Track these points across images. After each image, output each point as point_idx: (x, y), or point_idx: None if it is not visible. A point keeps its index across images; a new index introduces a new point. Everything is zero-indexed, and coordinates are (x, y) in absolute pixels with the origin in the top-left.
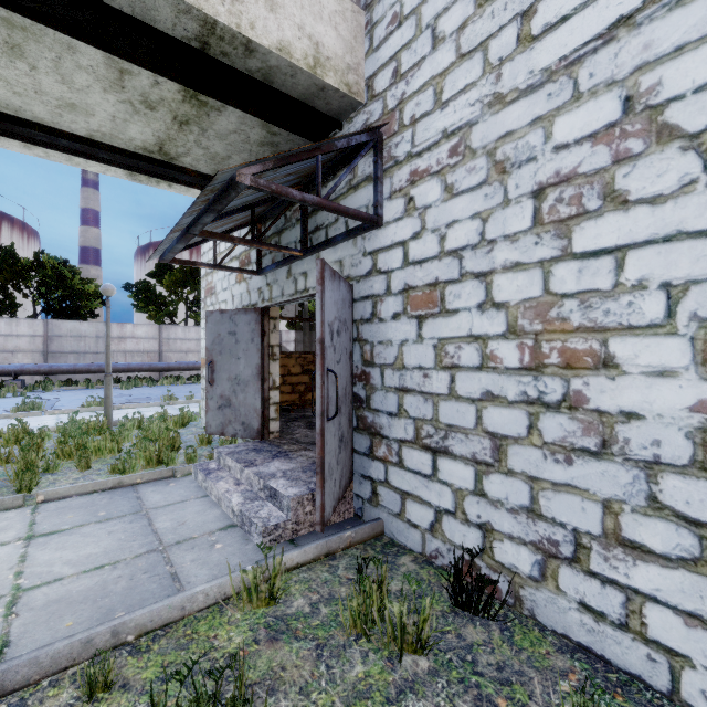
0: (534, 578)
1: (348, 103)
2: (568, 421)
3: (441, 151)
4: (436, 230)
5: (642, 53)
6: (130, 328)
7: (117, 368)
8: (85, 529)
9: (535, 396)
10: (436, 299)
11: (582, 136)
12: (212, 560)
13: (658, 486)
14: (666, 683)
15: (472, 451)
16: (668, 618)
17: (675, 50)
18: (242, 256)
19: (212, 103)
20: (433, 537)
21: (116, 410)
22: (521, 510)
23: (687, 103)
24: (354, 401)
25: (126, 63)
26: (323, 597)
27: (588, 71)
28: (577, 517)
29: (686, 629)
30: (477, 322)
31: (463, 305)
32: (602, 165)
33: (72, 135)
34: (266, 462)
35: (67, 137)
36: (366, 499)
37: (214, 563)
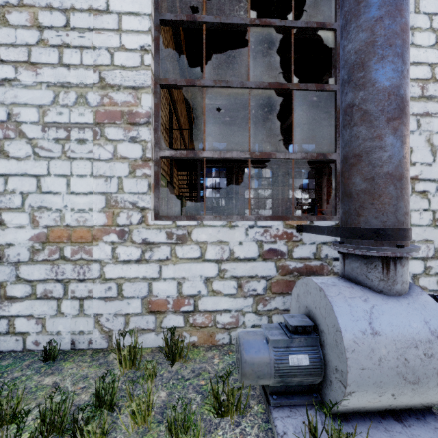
0: None
1: None
2: None
3: None
4: None
5: (14, 98)
6: None
7: None
8: None
9: None
10: None
11: None
12: None
13: (20, 271)
14: (22, 346)
15: None
16: (23, 320)
17: (25, 104)
18: None
19: None
20: None
21: None
22: None
23: (28, 126)
24: None
25: None
26: None
27: None
28: None
29: (28, 322)
30: None
31: None
32: None
33: None
34: None
35: None
36: None
37: None
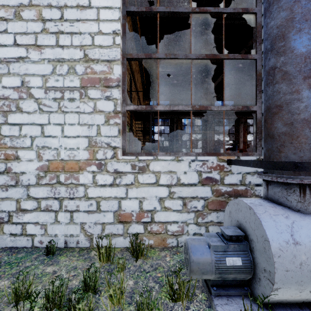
0: None
1: None
2: (7, 177)
3: None
4: None
5: (26, 70)
6: None
7: None
8: None
9: None
10: None
11: (11, 86)
12: None
13: (29, 191)
14: (31, 244)
15: None
16: (32, 226)
17: (33, 74)
18: None
19: None
20: None
21: None
22: None
23: (35, 90)
24: None
25: None
26: None
27: (12, 67)
28: (9, 207)
29: (35, 227)
30: None
31: None
32: (16, 98)
33: None
34: None
35: None
36: None
37: None
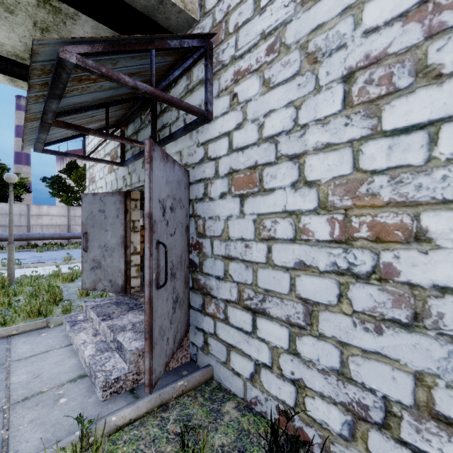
0: (344, 437)
1: (184, 19)
2: (378, 292)
3: (259, 51)
4: (256, 120)
5: None
6: (46, 208)
7: (34, 237)
8: None
9: (345, 267)
10: (256, 180)
11: (393, 17)
12: (50, 419)
13: None
14: None
15: (286, 314)
16: None
17: None
18: (112, 153)
19: (65, 10)
20: (253, 386)
21: (25, 268)
22: (332, 372)
23: None
24: (190, 266)
25: None
26: None
27: None
28: (387, 385)
29: None
30: (291, 199)
31: (278, 184)
32: (414, 42)
33: None
34: (122, 314)
35: None
36: (199, 347)
37: (51, 423)
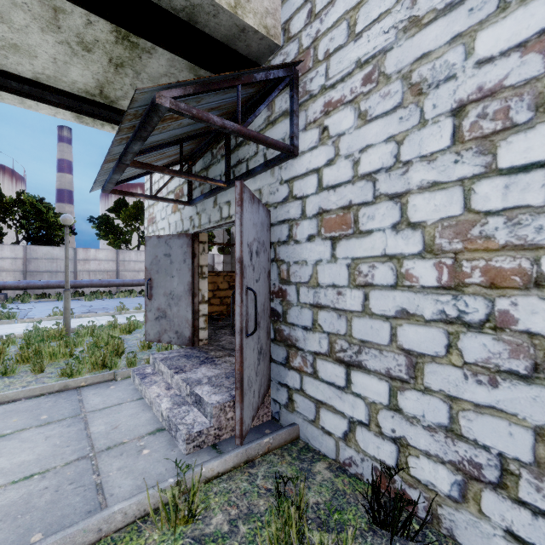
0: (453, 498)
1: (266, 45)
2: (492, 342)
3: (354, 81)
4: (350, 155)
5: None
6: (93, 252)
7: (82, 284)
8: (25, 434)
9: (454, 315)
10: (350, 221)
11: (509, 47)
12: (138, 468)
13: None
14: None
15: (386, 366)
16: None
17: None
18: (177, 190)
19: (143, 44)
20: (347, 446)
21: (77, 318)
22: (439, 429)
23: None
24: (271, 315)
25: (58, 0)
26: (241, 511)
27: None
28: (503, 442)
29: None
30: (392, 241)
31: (377, 226)
32: (533, 74)
33: (19, 77)
34: (194, 368)
35: (15, 79)
36: (282, 405)
37: (139, 472)
